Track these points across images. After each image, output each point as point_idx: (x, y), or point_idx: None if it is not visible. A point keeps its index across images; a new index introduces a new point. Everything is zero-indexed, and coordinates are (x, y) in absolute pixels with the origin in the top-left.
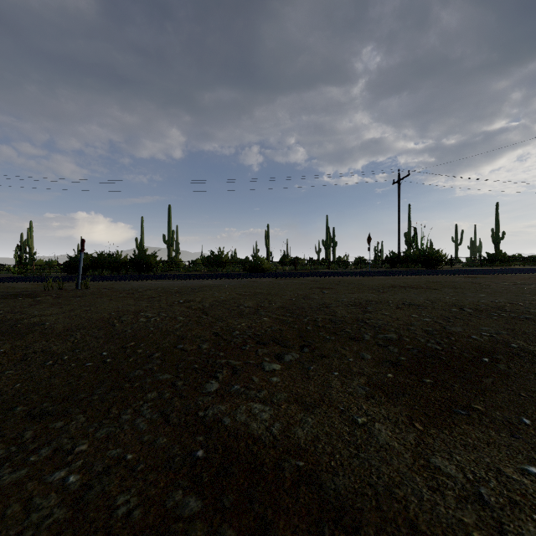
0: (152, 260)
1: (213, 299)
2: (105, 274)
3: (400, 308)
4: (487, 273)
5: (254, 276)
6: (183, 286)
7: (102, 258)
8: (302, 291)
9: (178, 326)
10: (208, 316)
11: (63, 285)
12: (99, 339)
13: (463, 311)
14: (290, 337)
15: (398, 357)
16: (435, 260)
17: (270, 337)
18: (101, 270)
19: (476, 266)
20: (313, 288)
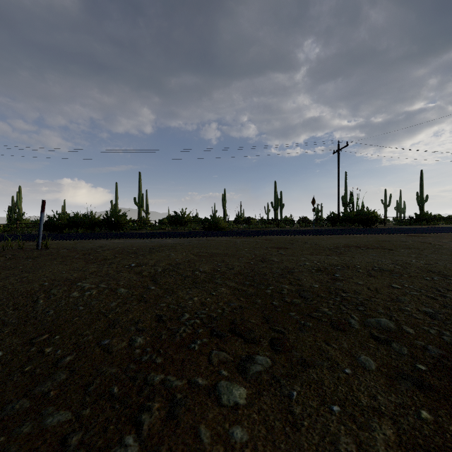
0: (122, 219)
1: (168, 262)
2: (80, 232)
3: (374, 276)
4: (427, 232)
5: (211, 235)
6: (143, 246)
7: (78, 218)
8: (259, 252)
9: (115, 304)
10: (157, 287)
11: (23, 245)
12: (5, 326)
13: (448, 281)
14: (253, 321)
15: (413, 364)
16: (371, 219)
17: (228, 321)
18: (77, 229)
19: (405, 225)
20: (269, 248)
